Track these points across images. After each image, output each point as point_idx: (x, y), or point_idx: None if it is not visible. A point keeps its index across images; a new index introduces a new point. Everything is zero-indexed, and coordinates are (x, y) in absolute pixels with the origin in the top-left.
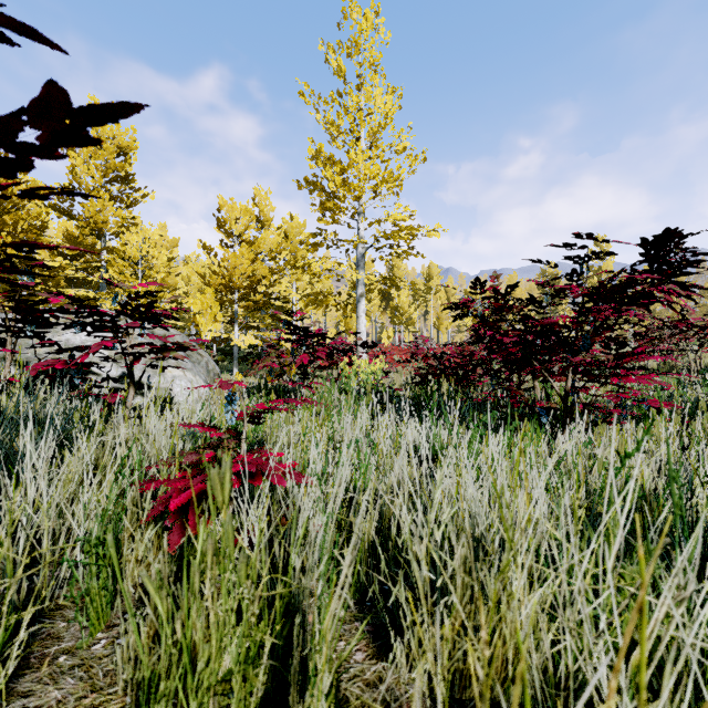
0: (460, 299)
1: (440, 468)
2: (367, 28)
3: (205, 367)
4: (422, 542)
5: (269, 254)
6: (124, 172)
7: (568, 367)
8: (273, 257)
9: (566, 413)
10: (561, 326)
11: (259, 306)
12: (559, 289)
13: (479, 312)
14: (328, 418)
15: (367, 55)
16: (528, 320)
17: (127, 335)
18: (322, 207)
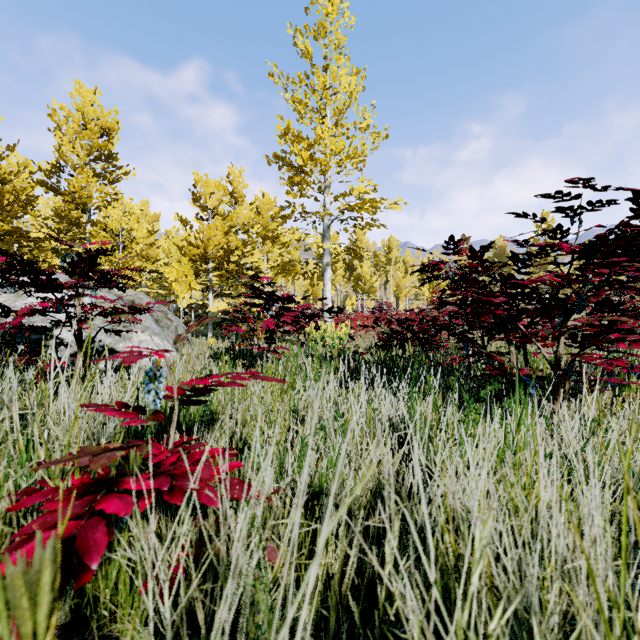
0: (432, 260)
1: (437, 468)
2: (333, 11)
3: (174, 332)
4: (422, 598)
5: (242, 228)
6: (107, 150)
7: (563, 332)
8: (246, 230)
9: (558, 383)
10: (555, 285)
11: (232, 275)
12: (546, 245)
13: (451, 274)
14: (293, 384)
15: (333, 38)
16: (510, 280)
17: (76, 297)
18: (290, 181)
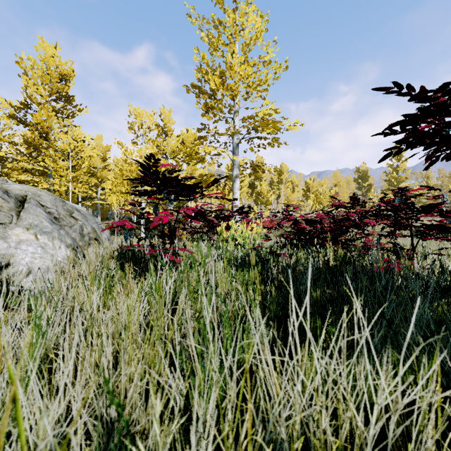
0: None
1: None
2: None
3: (78, 231)
4: None
5: (171, 154)
6: (64, 92)
7: None
8: (174, 156)
9: None
10: None
11: None
12: None
13: None
14: (193, 305)
15: None
16: None
17: None
18: (205, 104)
